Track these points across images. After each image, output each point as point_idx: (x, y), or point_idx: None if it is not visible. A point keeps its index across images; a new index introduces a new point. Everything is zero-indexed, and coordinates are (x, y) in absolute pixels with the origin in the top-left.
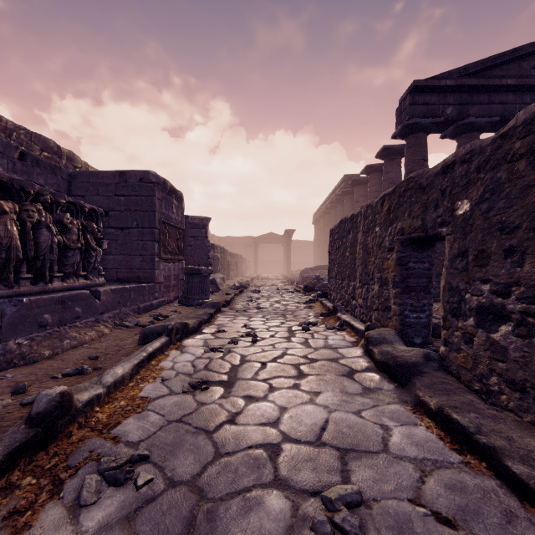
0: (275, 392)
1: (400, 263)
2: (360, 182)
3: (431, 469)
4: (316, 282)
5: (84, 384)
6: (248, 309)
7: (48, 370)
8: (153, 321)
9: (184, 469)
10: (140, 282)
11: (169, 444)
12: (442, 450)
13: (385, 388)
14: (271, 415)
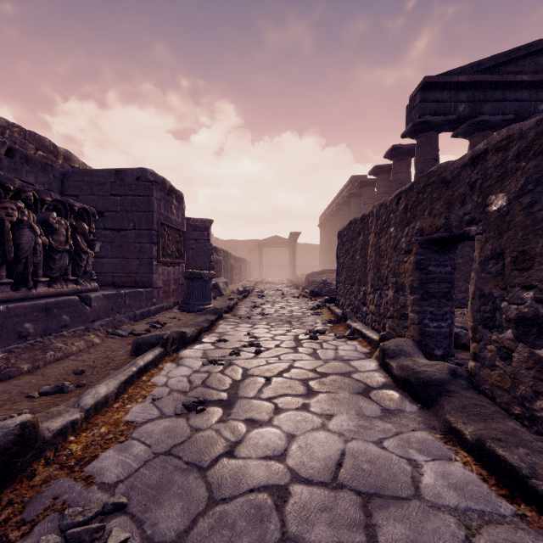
0: (281, 414)
1: (419, 267)
2: (368, 184)
3: (478, 524)
4: (322, 287)
5: (59, 407)
6: (252, 316)
7: (25, 388)
8: (149, 329)
9: (168, 523)
10: (137, 287)
11: (153, 486)
12: (488, 497)
13: (408, 409)
14: (276, 446)
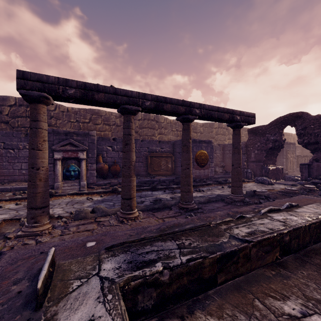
0: None
1: None
2: None
3: None
4: None
5: None
6: None
7: None
8: None
9: None
10: None
11: None
12: None
13: None
14: None
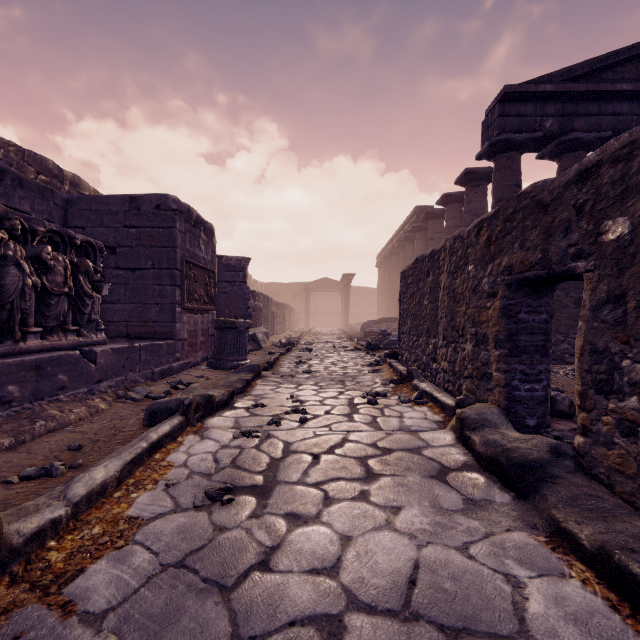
0: (333, 507)
1: (507, 314)
2: (435, 215)
3: None
4: (382, 339)
5: (38, 500)
6: (297, 374)
7: (2, 470)
8: (170, 391)
9: None
10: (157, 339)
11: (155, 617)
12: (623, 636)
13: (498, 500)
14: (327, 553)
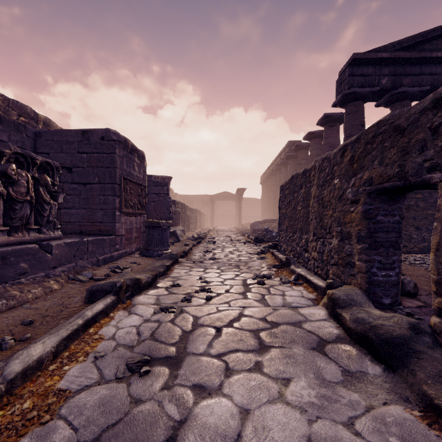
0: (232, 378)
1: (367, 216)
2: (302, 147)
3: None
4: (265, 234)
5: None
6: (204, 260)
7: None
8: (109, 274)
9: None
10: (102, 235)
11: None
12: None
13: (370, 371)
14: (228, 428)
